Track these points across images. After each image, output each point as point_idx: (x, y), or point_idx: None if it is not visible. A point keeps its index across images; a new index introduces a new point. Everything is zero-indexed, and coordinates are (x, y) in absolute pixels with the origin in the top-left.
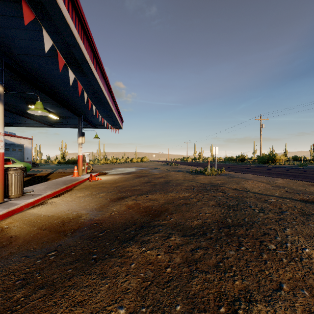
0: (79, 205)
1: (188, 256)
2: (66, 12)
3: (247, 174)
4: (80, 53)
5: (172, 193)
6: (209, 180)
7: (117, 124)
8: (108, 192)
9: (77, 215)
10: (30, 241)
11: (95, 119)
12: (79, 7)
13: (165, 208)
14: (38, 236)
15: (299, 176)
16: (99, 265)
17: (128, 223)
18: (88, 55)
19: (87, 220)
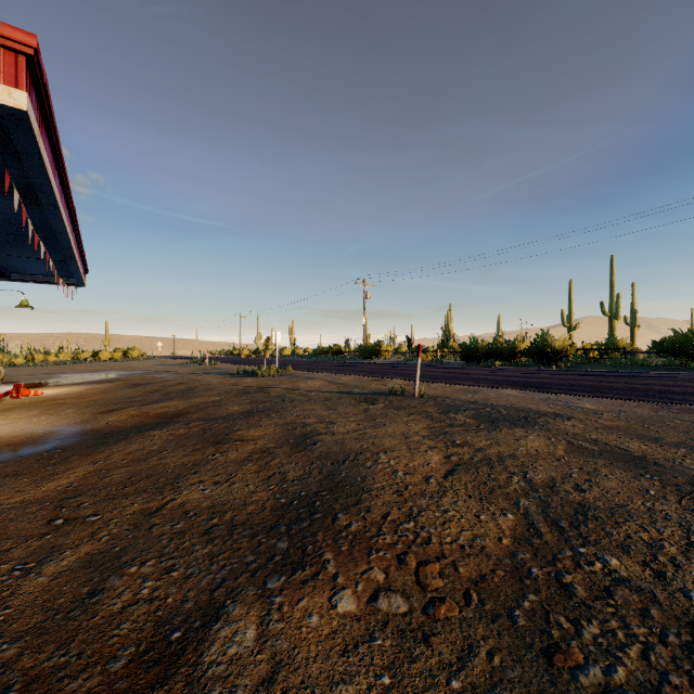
0: (38, 424)
1: (205, 428)
2: (49, 166)
3: (319, 373)
4: (50, 198)
5: (198, 398)
6: (260, 382)
7: (77, 279)
8: (81, 408)
9: (49, 432)
10: (1, 453)
11: (14, 264)
12: (59, 148)
13: (186, 412)
14: (7, 449)
15: (376, 372)
16: (123, 442)
17: (138, 426)
18: (59, 195)
19: (72, 432)
